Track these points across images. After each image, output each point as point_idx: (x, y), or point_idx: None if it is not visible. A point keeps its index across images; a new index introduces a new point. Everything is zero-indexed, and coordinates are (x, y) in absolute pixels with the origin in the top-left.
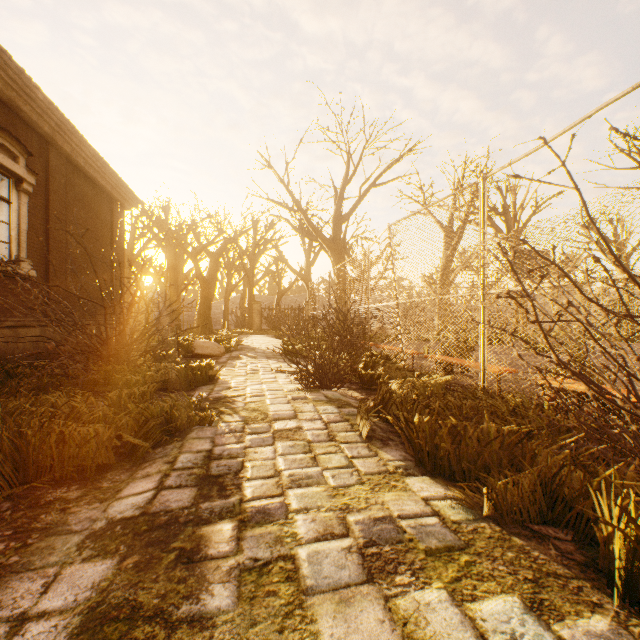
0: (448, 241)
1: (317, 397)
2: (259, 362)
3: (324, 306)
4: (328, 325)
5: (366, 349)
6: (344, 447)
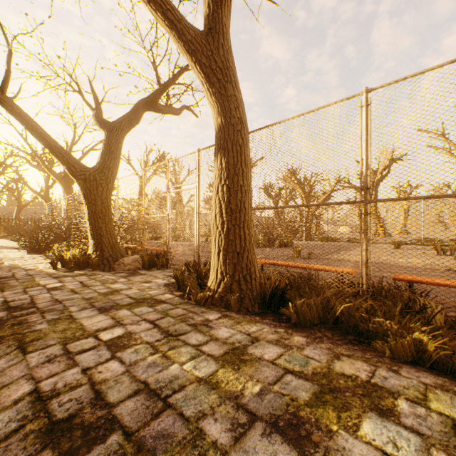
0: (142, 185)
1: (35, 254)
2: (4, 250)
3: (49, 221)
4: (52, 230)
5: (72, 241)
6: (38, 259)
